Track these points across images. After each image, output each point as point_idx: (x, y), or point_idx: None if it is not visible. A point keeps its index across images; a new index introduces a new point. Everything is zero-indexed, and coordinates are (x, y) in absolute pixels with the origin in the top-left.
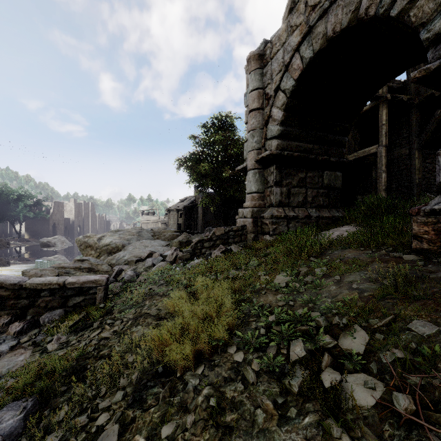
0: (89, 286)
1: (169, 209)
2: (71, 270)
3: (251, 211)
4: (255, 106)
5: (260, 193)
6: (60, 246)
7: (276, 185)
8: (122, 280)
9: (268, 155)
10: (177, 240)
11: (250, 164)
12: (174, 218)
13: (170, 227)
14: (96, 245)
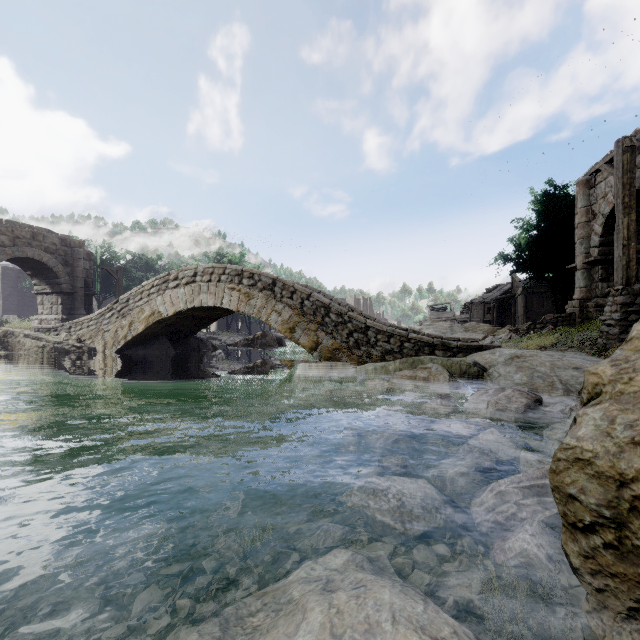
0: (471, 341)
1: (470, 303)
2: None
3: (578, 302)
4: (583, 220)
5: (587, 288)
6: None
7: (602, 281)
8: None
9: (593, 260)
10: (503, 330)
11: (578, 265)
12: (478, 314)
13: None
14: None
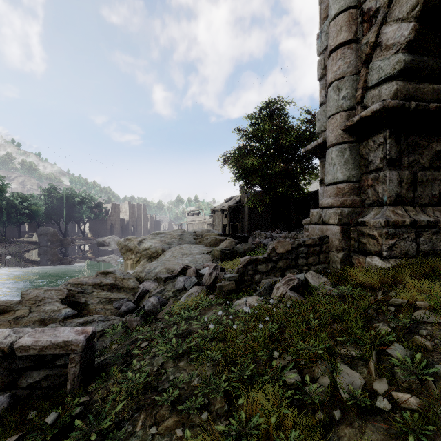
0: (54, 353)
1: (213, 210)
2: (88, 287)
3: (338, 214)
4: (343, 38)
5: (352, 183)
6: (113, 245)
7: (390, 165)
8: (140, 312)
9: (376, 111)
10: (219, 248)
11: (333, 136)
12: (219, 219)
13: (215, 228)
14: (136, 249)
